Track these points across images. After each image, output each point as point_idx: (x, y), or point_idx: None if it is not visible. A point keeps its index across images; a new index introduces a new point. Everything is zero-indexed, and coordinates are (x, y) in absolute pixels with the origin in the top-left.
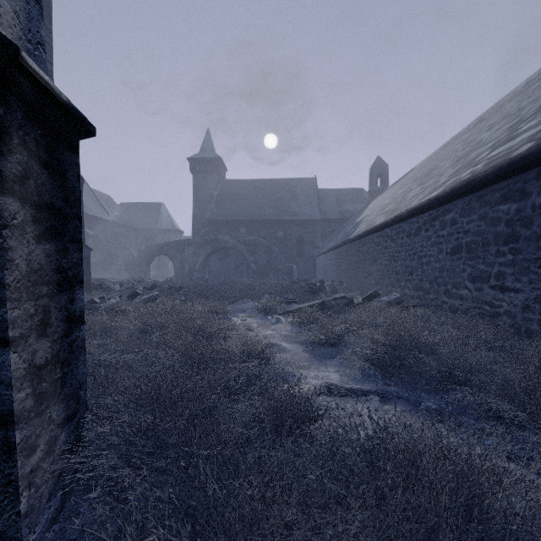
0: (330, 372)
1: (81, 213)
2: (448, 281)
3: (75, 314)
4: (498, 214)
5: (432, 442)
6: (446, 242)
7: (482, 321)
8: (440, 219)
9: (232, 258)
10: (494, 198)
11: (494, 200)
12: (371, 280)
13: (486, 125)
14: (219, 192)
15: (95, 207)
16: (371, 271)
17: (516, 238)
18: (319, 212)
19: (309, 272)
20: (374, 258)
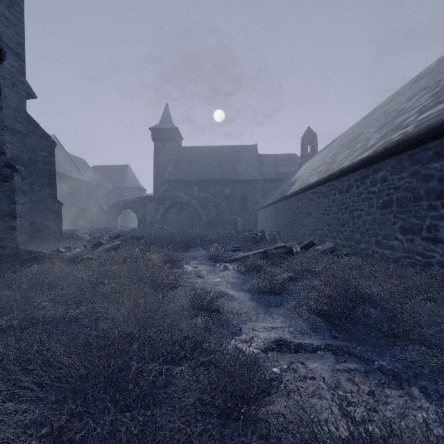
0: (276, 323)
1: (54, 172)
2: (379, 232)
3: None
4: (430, 171)
5: None
6: (377, 197)
7: (413, 270)
8: (371, 177)
9: (186, 211)
10: (426, 156)
11: (425, 158)
12: (305, 230)
13: (404, 98)
14: (176, 156)
15: (71, 169)
16: (305, 223)
17: None
18: (260, 173)
19: (251, 223)
20: (309, 212)
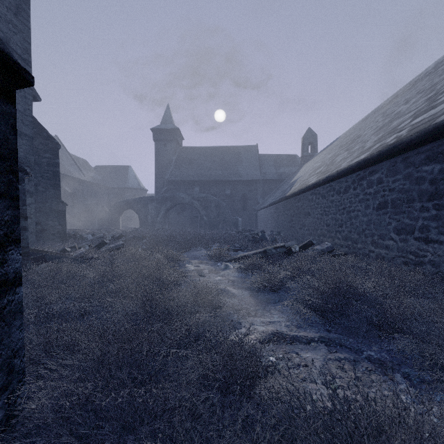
0: (274, 318)
1: (58, 173)
2: (375, 232)
3: (7, 277)
4: (422, 174)
5: (416, 442)
6: (373, 198)
7: (407, 269)
8: (368, 179)
9: (187, 212)
10: (419, 159)
11: (418, 162)
12: (305, 231)
13: (402, 100)
14: (177, 157)
15: (73, 169)
16: (305, 223)
17: (439, 195)
18: (260, 174)
19: (252, 224)
20: (308, 212)
